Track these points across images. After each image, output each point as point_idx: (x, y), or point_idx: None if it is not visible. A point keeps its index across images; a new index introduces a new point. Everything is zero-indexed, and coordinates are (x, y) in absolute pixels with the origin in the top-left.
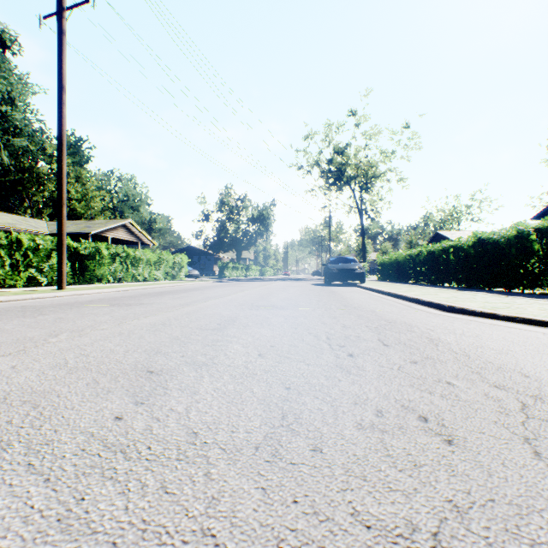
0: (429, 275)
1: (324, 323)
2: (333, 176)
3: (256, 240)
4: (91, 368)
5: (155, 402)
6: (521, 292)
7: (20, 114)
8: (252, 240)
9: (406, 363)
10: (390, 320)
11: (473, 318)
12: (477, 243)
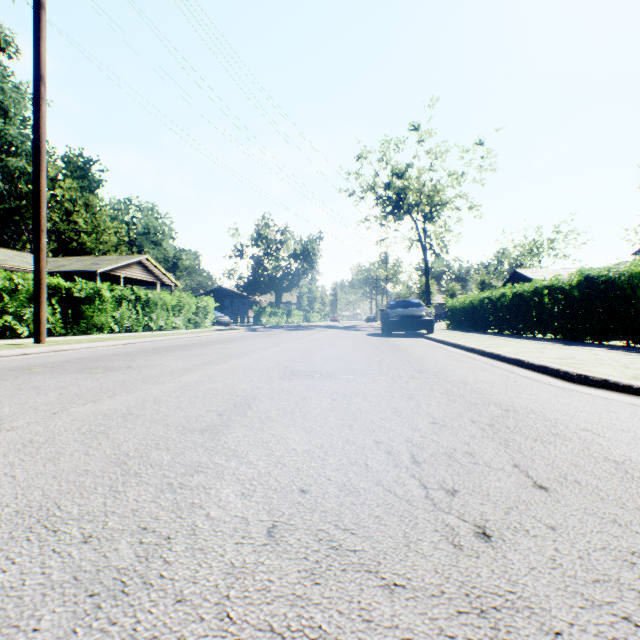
0: (515, 323)
1: (397, 411)
2: (391, 204)
3: (299, 280)
4: None
5: None
6: None
7: (15, 128)
8: (294, 280)
9: None
10: (503, 404)
11: (634, 398)
12: (584, 282)
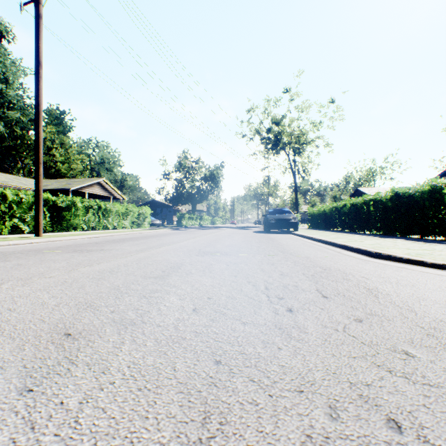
0: (352, 224)
1: (262, 270)
2: (271, 143)
3: (208, 195)
4: (4, 329)
5: (47, 388)
6: (434, 239)
7: (13, 91)
8: (204, 195)
9: (350, 322)
10: (324, 267)
11: (401, 264)
12: (394, 197)
